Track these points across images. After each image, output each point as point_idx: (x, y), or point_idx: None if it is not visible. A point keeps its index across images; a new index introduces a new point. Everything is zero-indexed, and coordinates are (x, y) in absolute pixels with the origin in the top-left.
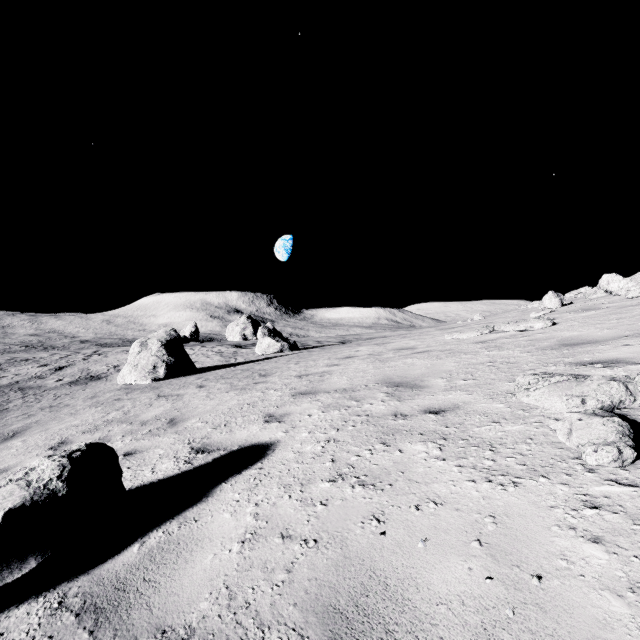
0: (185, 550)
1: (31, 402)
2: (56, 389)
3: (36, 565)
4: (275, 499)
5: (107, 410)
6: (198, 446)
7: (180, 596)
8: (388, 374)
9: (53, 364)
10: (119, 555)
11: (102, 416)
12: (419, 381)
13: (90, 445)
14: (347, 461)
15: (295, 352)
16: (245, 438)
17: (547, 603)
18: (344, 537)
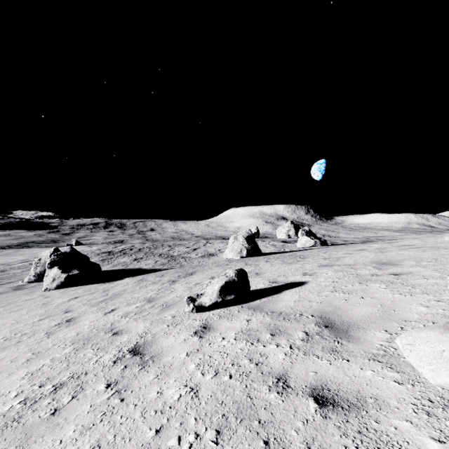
0: (275, 302)
1: (190, 263)
2: (197, 258)
3: (234, 297)
4: (306, 294)
5: (224, 268)
6: (272, 281)
7: (276, 308)
8: (380, 258)
9: (191, 247)
10: (254, 301)
11: (223, 270)
12: (398, 262)
13: (240, 268)
14: (340, 287)
15: (324, 247)
16: (293, 280)
17: (392, 314)
18: (331, 302)
